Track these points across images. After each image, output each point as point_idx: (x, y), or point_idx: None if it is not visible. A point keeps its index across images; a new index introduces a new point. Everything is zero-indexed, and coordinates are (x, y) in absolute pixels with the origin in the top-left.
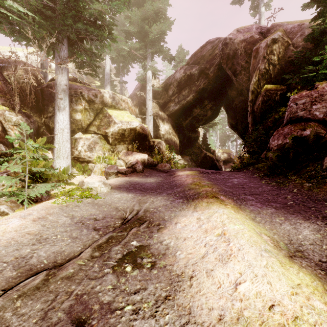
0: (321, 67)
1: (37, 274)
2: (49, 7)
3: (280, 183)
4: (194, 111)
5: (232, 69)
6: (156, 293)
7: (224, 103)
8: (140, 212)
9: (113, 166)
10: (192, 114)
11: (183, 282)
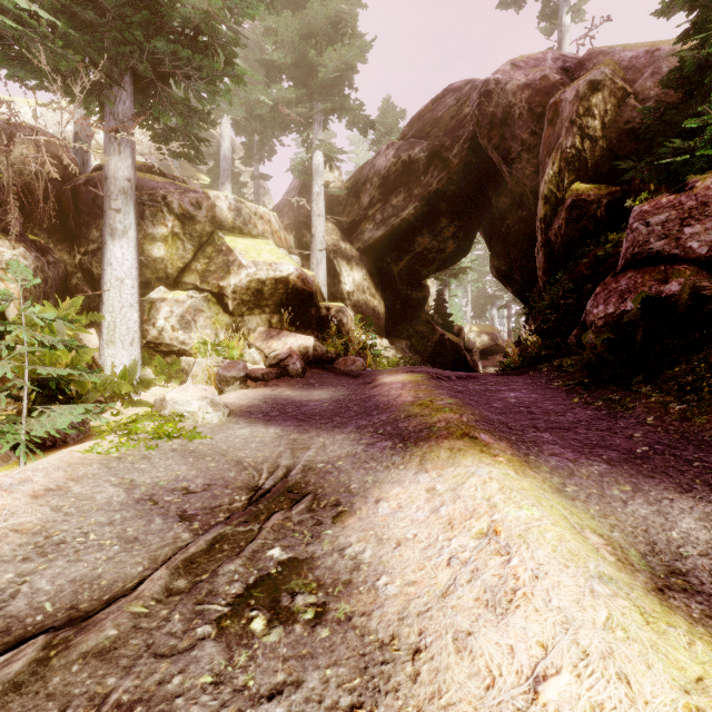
0: (701, 142)
1: (19, 644)
2: (90, 3)
3: (615, 402)
4: (418, 242)
5: (502, 148)
6: (326, 697)
7: (483, 224)
8: (293, 473)
9: (236, 363)
10: (414, 247)
11: (395, 666)
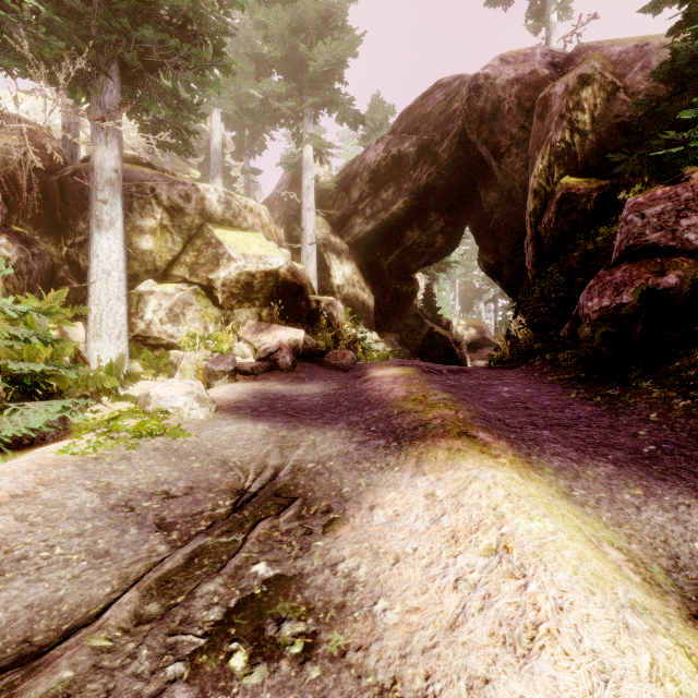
0: (696, 133)
1: None
2: None
3: (614, 397)
4: (408, 236)
5: (491, 143)
6: None
7: (472, 219)
8: (281, 474)
9: (225, 356)
10: (403, 241)
11: None
